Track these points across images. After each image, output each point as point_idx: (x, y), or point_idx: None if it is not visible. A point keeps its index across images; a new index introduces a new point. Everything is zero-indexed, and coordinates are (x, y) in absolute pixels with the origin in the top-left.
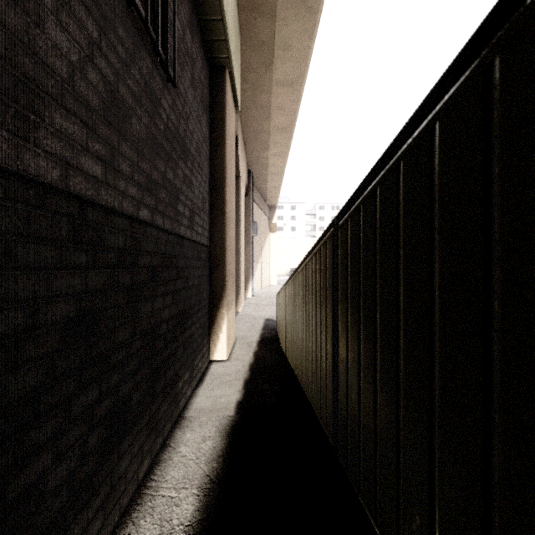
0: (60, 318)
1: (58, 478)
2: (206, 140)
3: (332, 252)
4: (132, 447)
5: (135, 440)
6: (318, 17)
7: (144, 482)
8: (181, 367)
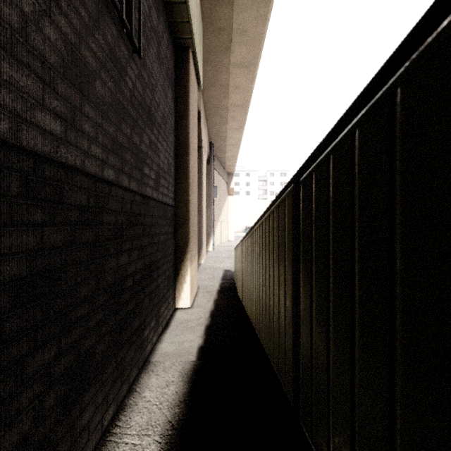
0: (10, 277)
1: (6, 445)
2: (171, 112)
3: (292, 209)
4: (96, 398)
5: (99, 391)
6: (270, 4)
7: (109, 429)
8: (147, 316)
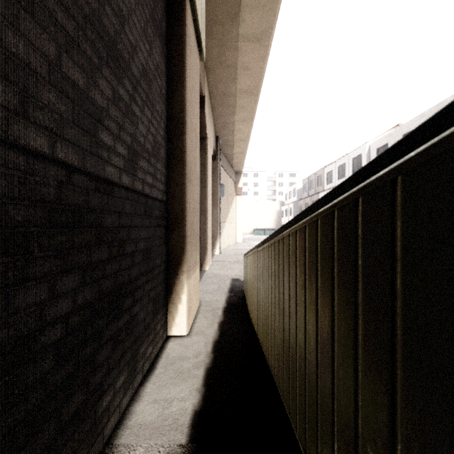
0: None
1: None
2: (160, 74)
3: None
4: None
5: None
6: None
7: None
8: (109, 373)
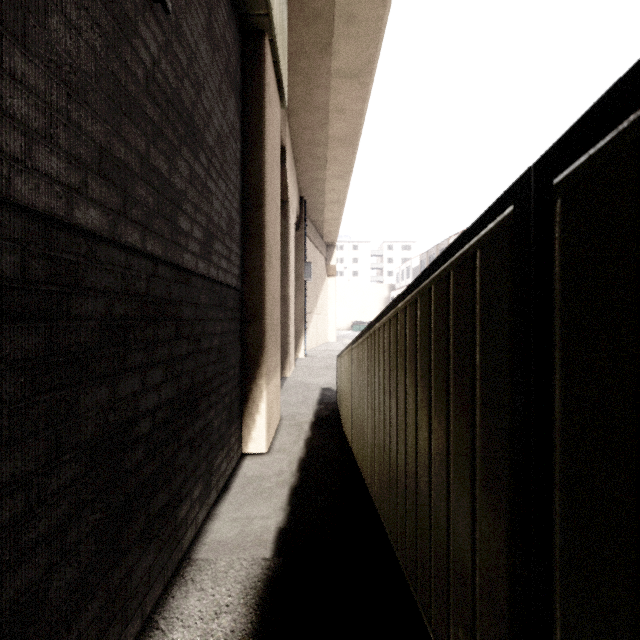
0: None
1: None
2: (235, 135)
3: (507, 277)
4: None
5: None
6: None
7: None
8: (187, 480)
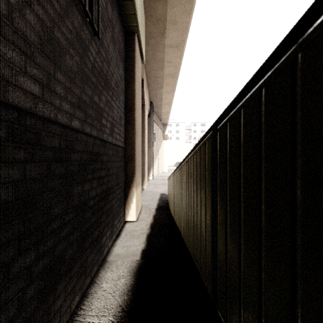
0: None
1: None
2: (122, 79)
3: (211, 150)
4: (66, 289)
5: (68, 284)
6: (194, 2)
7: (76, 311)
8: (105, 228)
